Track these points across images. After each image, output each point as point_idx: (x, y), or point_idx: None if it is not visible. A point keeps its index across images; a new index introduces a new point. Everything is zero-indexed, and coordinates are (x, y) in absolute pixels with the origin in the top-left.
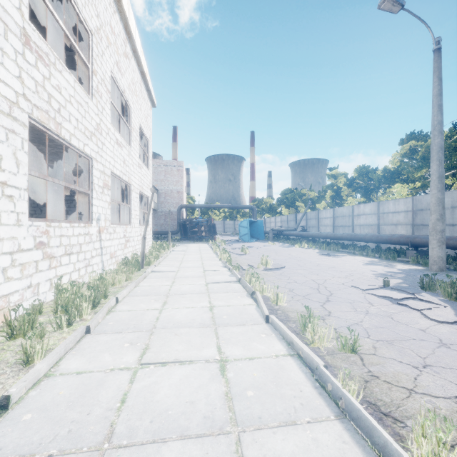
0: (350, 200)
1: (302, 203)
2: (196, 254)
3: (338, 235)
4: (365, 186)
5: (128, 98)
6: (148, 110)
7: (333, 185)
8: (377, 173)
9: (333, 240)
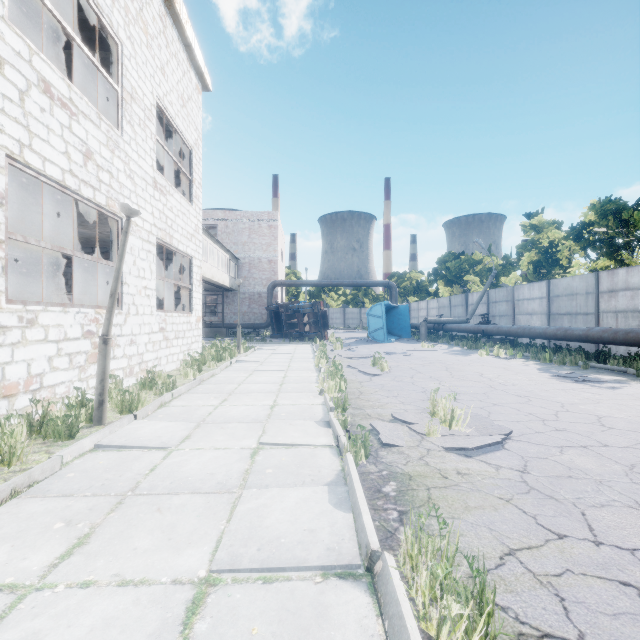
0: (578, 265)
1: (475, 277)
2: (277, 371)
3: (575, 331)
4: (611, 238)
5: (107, 13)
6: (189, 88)
7: (533, 243)
8: (638, 210)
9: (546, 341)
